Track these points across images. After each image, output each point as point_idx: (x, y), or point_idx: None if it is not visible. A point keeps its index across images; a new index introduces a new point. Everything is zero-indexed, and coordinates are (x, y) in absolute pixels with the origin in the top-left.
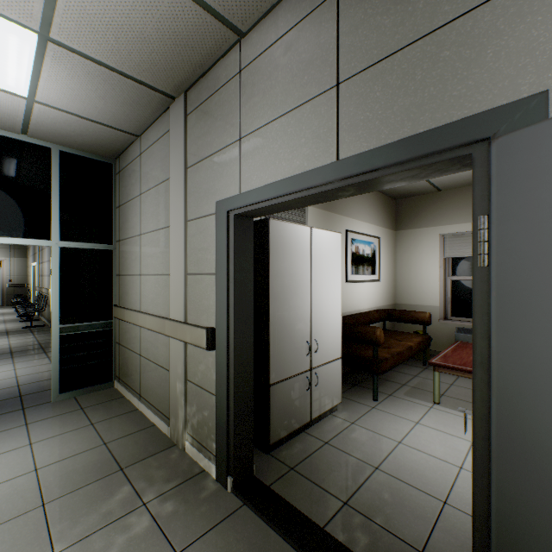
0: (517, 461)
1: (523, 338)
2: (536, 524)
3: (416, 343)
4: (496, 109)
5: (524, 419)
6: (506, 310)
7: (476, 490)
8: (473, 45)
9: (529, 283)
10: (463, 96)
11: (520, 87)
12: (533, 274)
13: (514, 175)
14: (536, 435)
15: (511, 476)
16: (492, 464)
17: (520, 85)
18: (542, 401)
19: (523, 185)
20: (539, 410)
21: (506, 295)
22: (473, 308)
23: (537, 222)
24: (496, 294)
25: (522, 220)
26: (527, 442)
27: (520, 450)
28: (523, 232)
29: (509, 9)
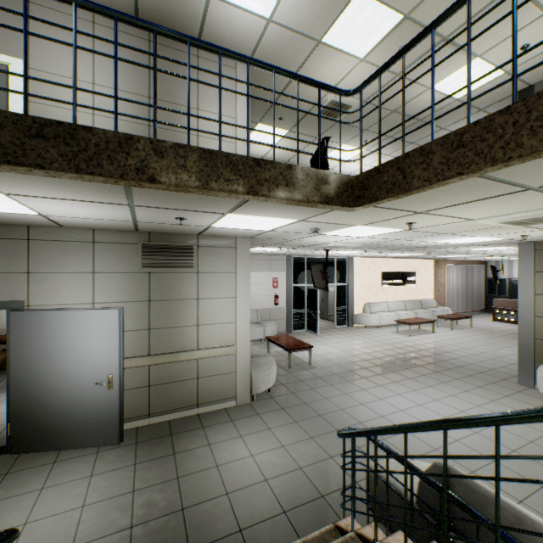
0: (16, 382)
1: (17, 356)
2: (20, 393)
3: (3, 358)
4: (13, 301)
5: (17, 373)
6: (14, 350)
7: (9, 396)
8: (8, 282)
9: (18, 344)
10: (5, 294)
11: (20, 297)
12: (19, 342)
13: (15, 321)
14: (19, 375)
15: (15, 386)
16: (11, 386)
17: (20, 296)
18: (21, 368)
19: (17, 323)
20: (20, 370)
21: (14, 347)
22: (8, 350)
23: (20, 331)
24: (12, 347)
25: (17, 331)
26: (18, 377)
27: (17, 380)
28: (17, 333)
29: (17, 277)
